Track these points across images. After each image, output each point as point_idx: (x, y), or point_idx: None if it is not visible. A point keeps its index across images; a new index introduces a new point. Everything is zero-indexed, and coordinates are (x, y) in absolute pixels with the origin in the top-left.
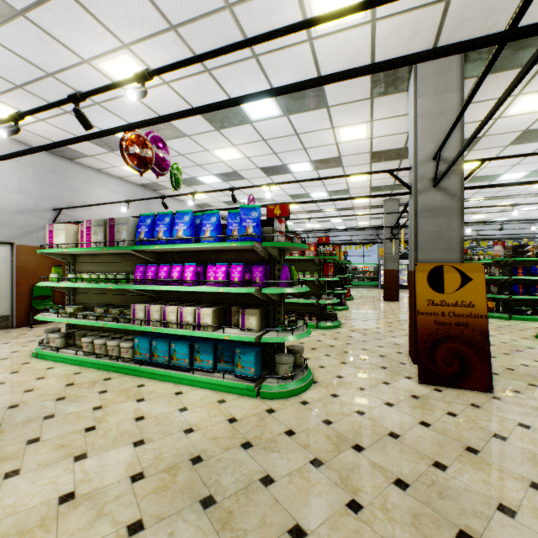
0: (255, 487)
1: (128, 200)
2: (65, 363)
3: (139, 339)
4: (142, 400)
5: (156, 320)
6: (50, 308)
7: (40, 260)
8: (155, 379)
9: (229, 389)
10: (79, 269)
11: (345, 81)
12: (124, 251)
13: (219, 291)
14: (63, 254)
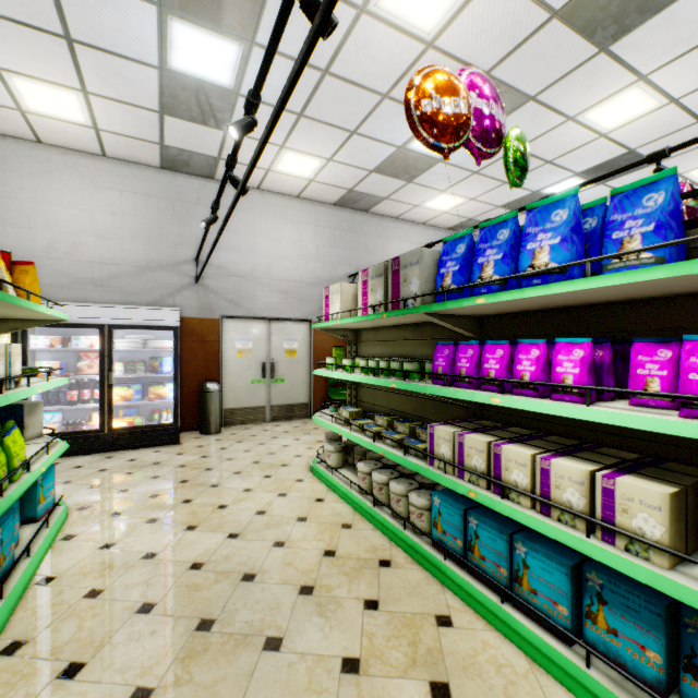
0: None
1: (429, 243)
2: (337, 495)
3: (440, 498)
4: (443, 694)
5: (477, 472)
6: (330, 405)
7: (335, 339)
8: (475, 611)
9: None
10: (361, 351)
11: None
12: (417, 319)
13: None
14: (342, 329)
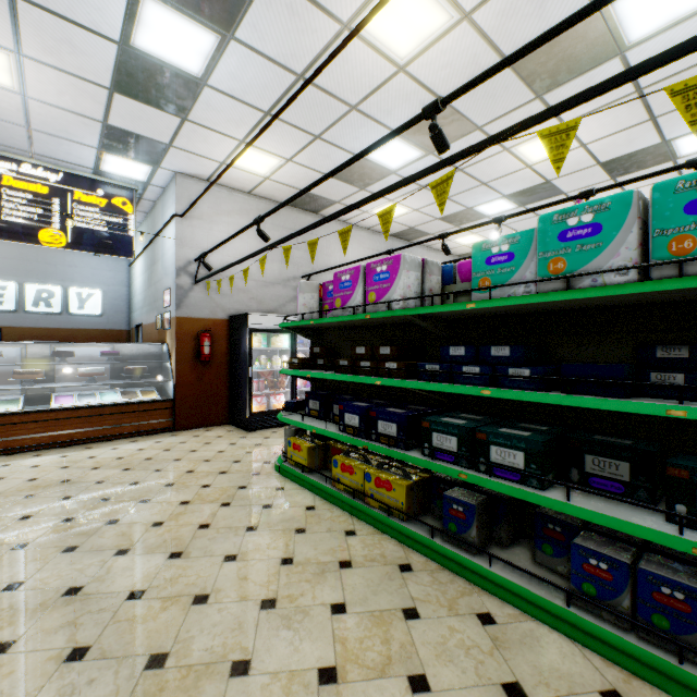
0: None
1: None
2: None
3: None
4: None
5: None
6: None
7: None
8: None
9: None
10: None
11: None
12: None
13: None
14: None
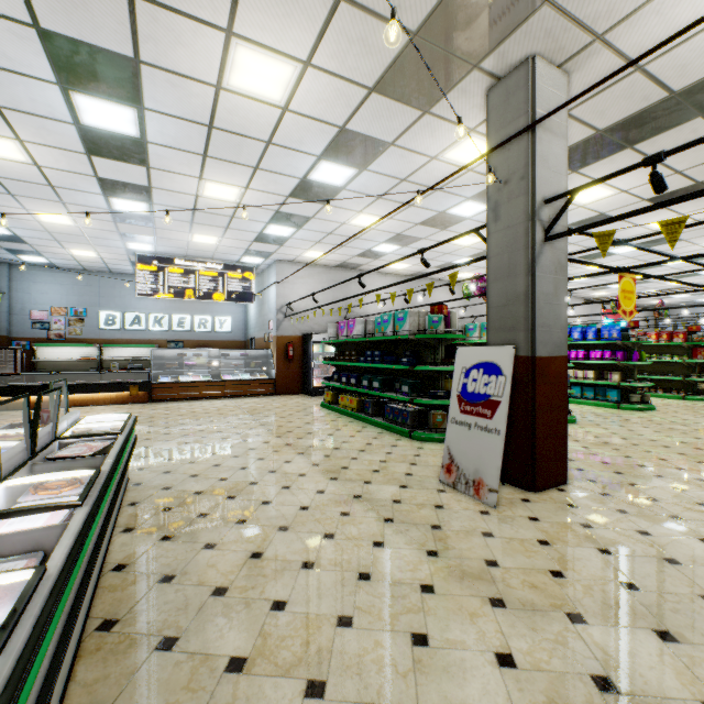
0: (614, 416)
1: None
2: None
3: None
4: None
5: None
6: None
7: None
8: None
9: (603, 406)
10: None
11: (691, 232)
12: None
13: (597, 362)
14: None
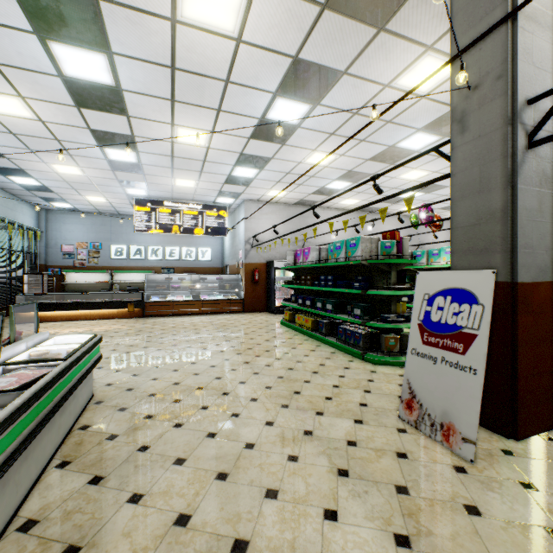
0: None
1: None
2: None
3: None
4: None
5: None
6: None
7: None
8: None
9: None
10: None
11: None
12: None
13: None
14: None
